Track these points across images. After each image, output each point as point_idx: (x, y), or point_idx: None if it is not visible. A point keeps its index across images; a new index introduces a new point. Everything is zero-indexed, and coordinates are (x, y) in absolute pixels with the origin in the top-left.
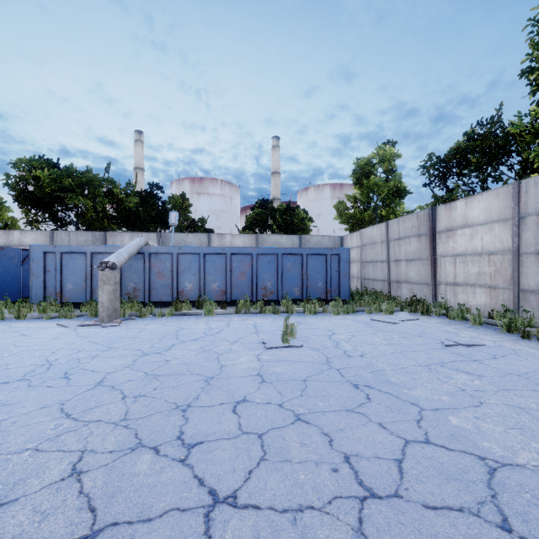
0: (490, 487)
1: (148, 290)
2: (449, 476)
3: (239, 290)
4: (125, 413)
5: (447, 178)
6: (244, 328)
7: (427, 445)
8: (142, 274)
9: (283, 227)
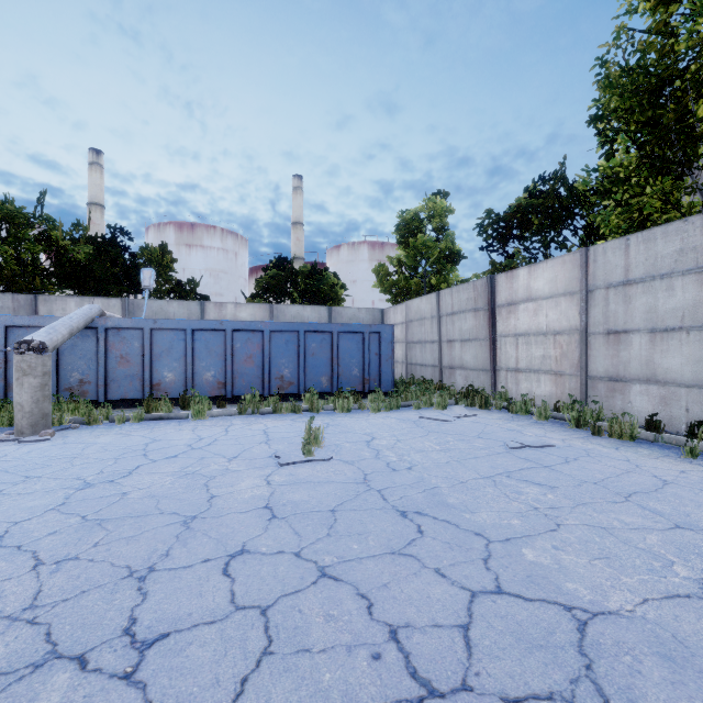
0: (583, 652)
1: (104, 382)
2: (531, 643)
3: (245, 382)
4: (33, 596)
5: (507, 241)
6: (250, 436)
7: (499, 597)
8: (94, 359)
9: (307, 296)
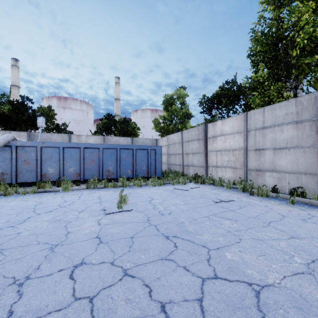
0: (260, 309)
1: (15, 174)
2: (234, 306)
3: (90, 173)
4: None
5: (212, 109)
6: (91, 199)
7: (216, 281)
8: (10, 162)
9: (121, 132)
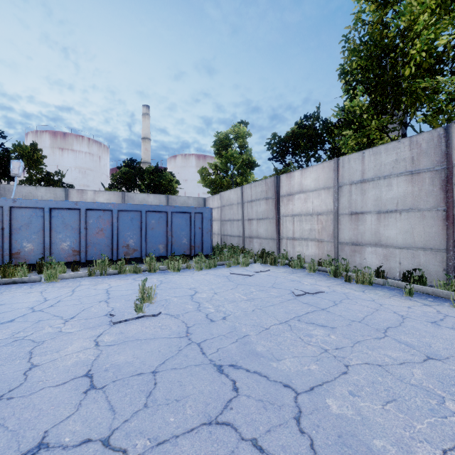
0: None
1: None
2: None
3: (97, 249)
4: None
5: (285, 154)
6: (92, 296)
7: None
8: None
9: (151, 188)
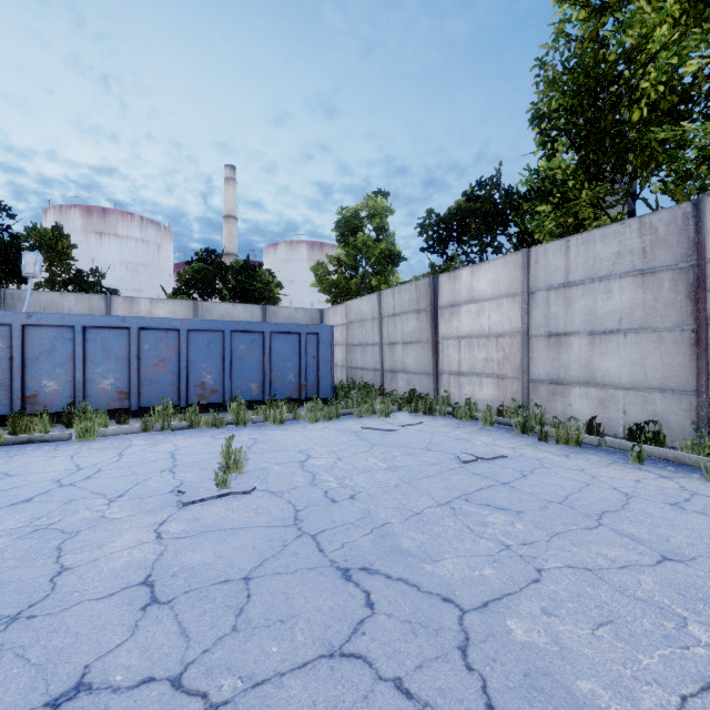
0: None
1: None
2: None
3: (155, 390)
4: None
5: (447, 242)
6: (150, 462)
7: None
8: None
9: (239, 294)
